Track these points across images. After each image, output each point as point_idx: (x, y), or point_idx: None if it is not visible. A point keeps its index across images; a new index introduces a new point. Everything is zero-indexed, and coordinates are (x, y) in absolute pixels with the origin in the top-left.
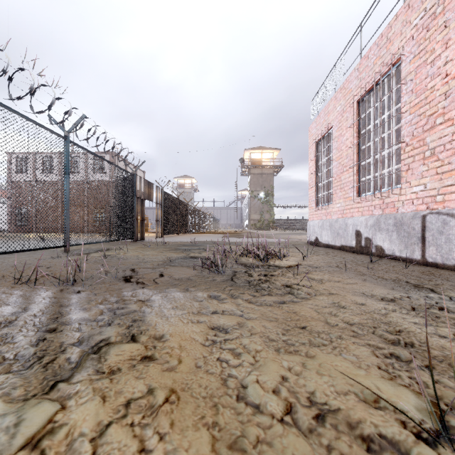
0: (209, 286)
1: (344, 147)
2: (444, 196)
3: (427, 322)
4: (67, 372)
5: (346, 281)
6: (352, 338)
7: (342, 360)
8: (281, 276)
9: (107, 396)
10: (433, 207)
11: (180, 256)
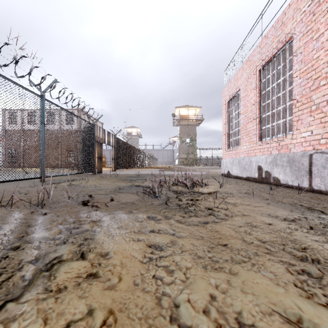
0: (148, 209)
1: (249, 104)
2: (327, 140)
3: (326, 240)
4: (18, 290)
5: (254, 205)
6: (267, 255)
7: (262, 278)
8: (204, 201)
9: (49, 318)
10: (318, 148)
11: (128, 185)
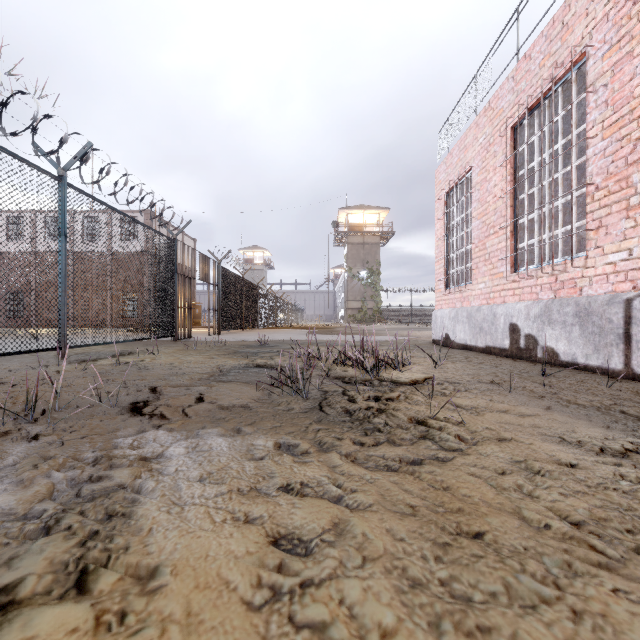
0: (279, 424)
1: (491, 198)
2: None
3: None
4: None
5: (519, 412)
6: (603, 573)
7: None
8: (404, 402)
9: None
10: None
11: (240, 364)
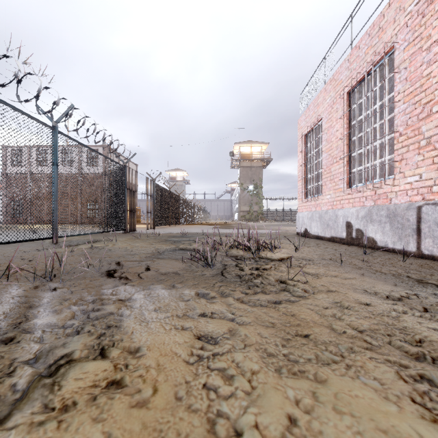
0: (197, 282)
1: (334, 139)
2: None
3: None
4: (5, 408)
5: (344, 276)
6: (367, 351)
7: (362, 388)
8: (274, 270)
9: None
10: (429, 197)
11: (170, 248)
